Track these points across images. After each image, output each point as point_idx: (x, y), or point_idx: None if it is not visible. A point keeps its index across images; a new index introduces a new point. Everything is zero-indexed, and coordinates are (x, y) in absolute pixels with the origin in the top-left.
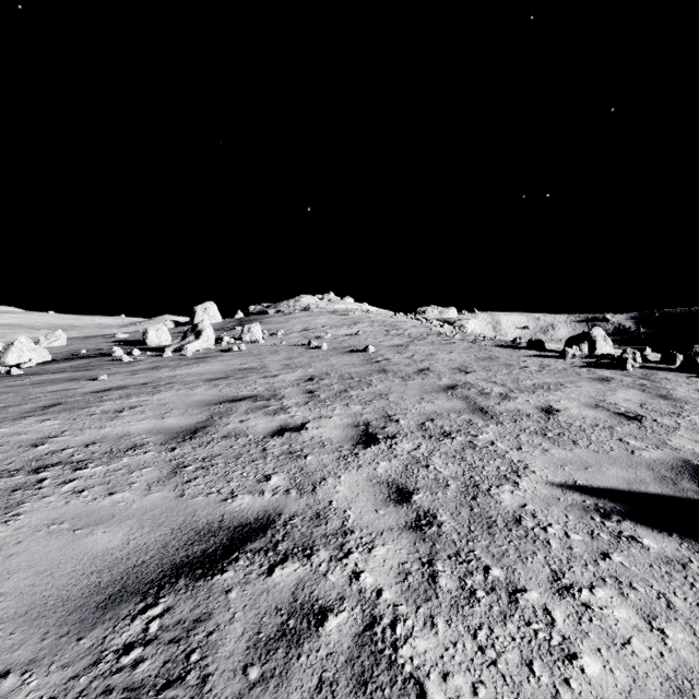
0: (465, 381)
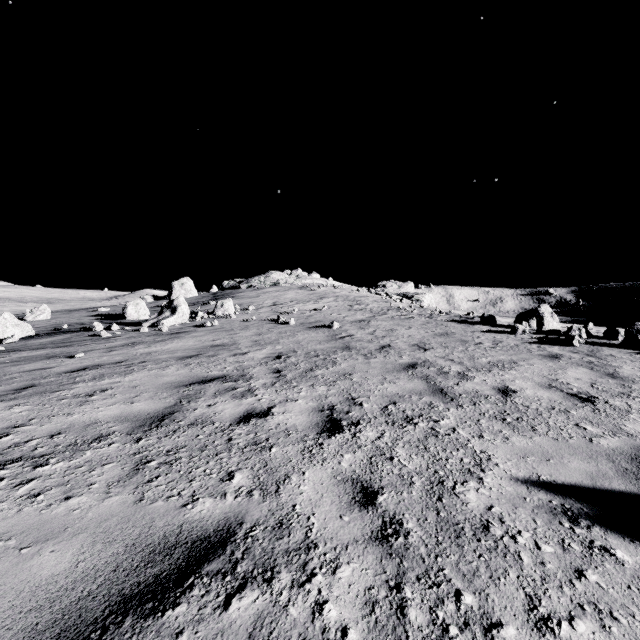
0: (425, 359)
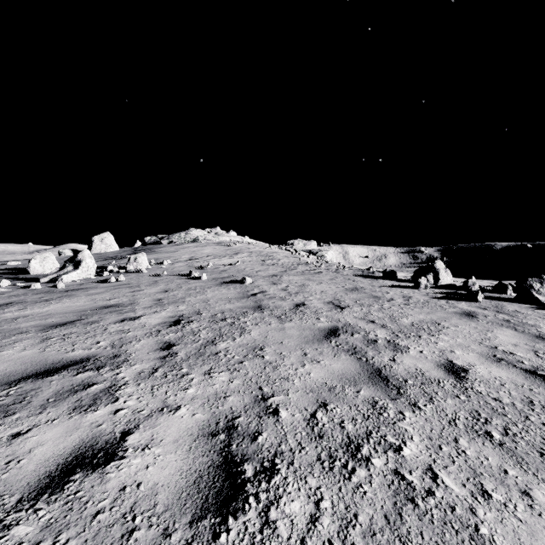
0: (345, 321)
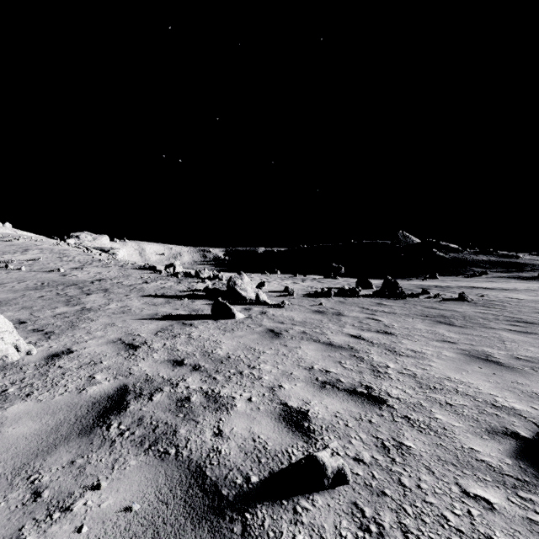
0: (117, 282)
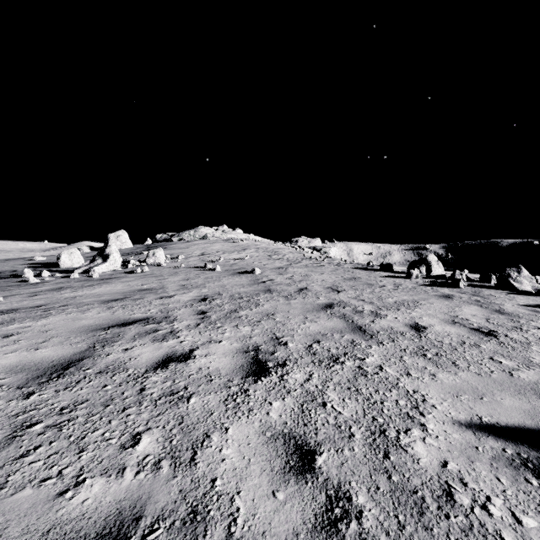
0: (339, 300)
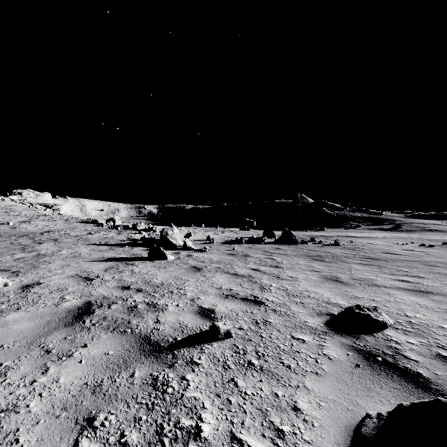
0: (65, 233)
